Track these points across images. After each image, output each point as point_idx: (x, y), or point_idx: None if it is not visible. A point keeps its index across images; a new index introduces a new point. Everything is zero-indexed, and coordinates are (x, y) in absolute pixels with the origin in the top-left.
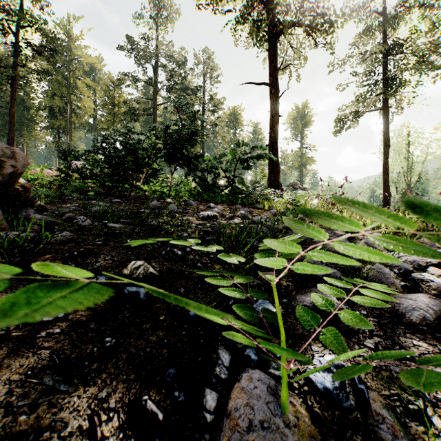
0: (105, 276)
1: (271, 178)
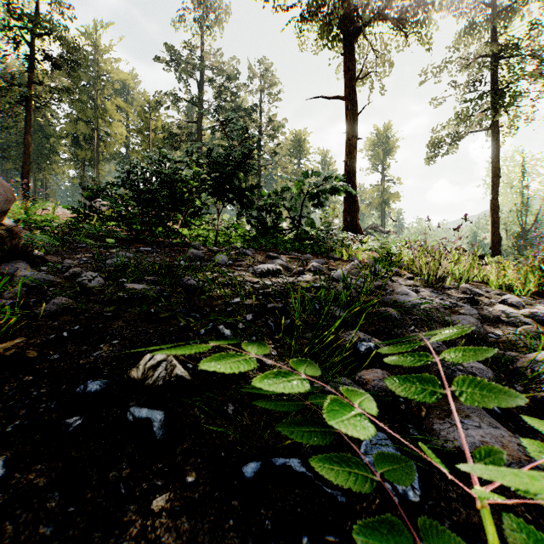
0: (101, 381)
1: (347, 219)
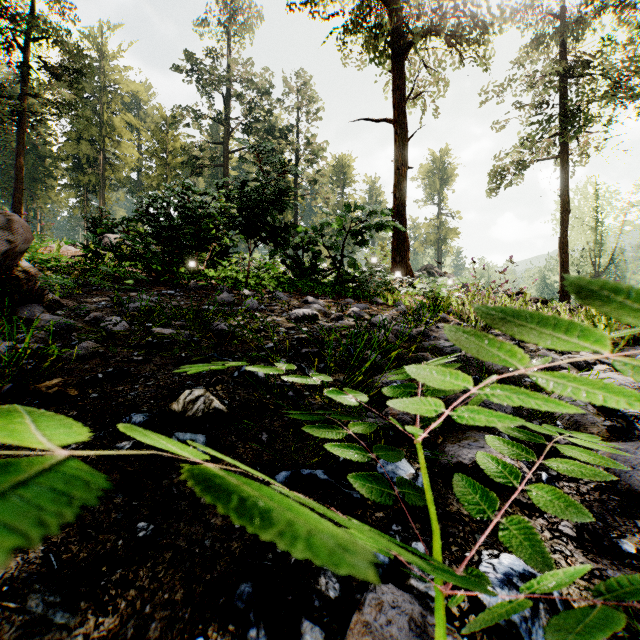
0: (144, 414)
1: (396, 259)
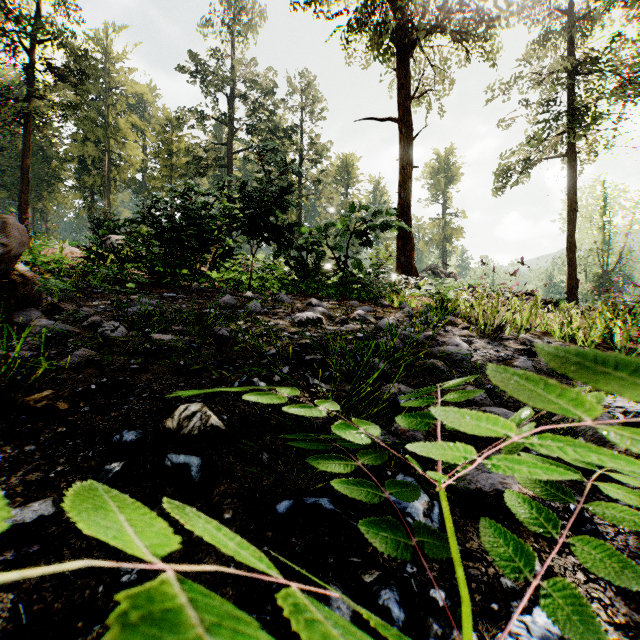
0: (136, 431)
1: (400, 259)
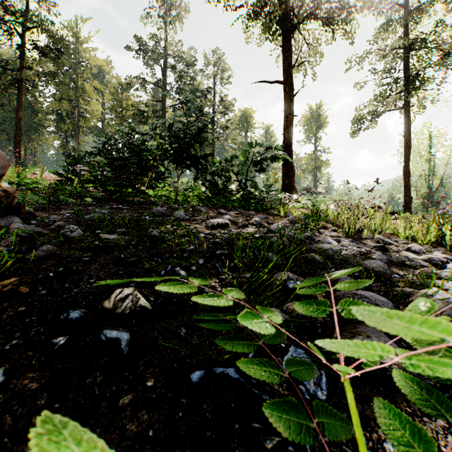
0: (80, 310)
1: (285, 182)
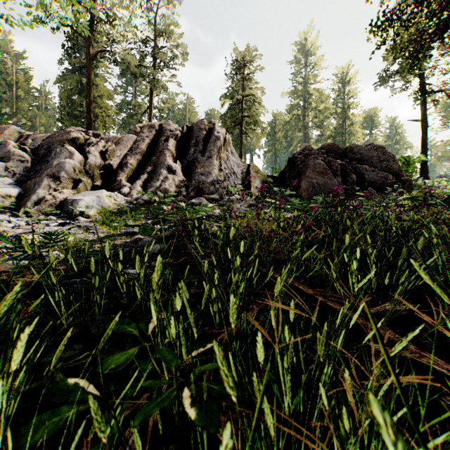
0: None
1: (421, 175)
